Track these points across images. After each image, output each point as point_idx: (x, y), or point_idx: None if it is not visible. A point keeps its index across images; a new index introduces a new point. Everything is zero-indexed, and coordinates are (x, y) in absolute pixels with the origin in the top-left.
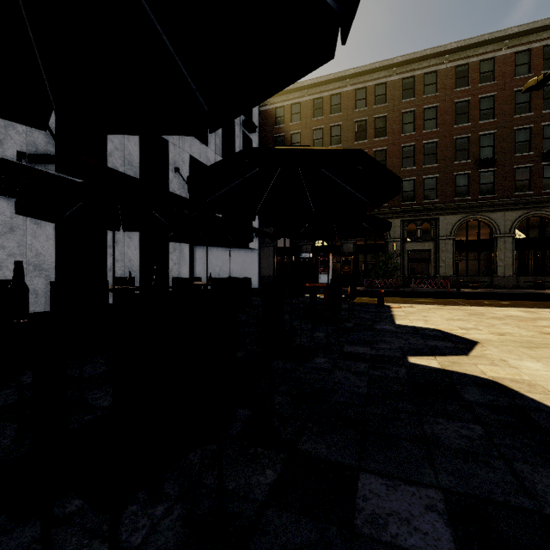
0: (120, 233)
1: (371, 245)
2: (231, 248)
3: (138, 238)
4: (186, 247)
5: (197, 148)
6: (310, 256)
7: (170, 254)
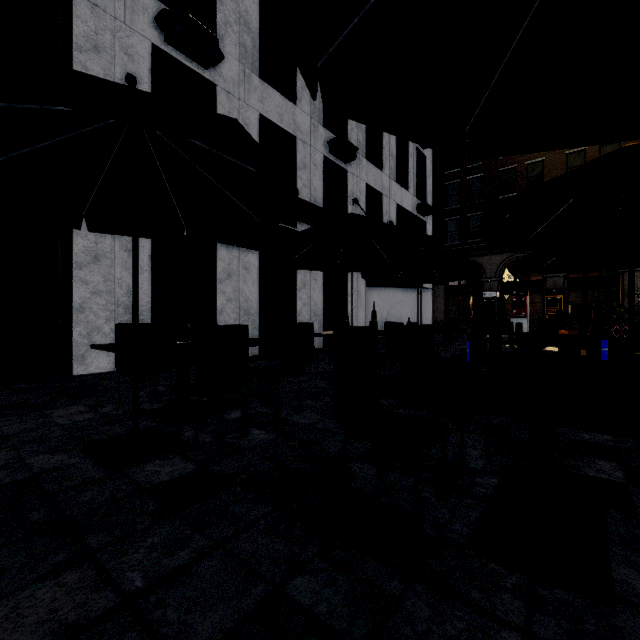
0: (307, 275)
1: (594, 278)
2: (400, 288)
3: (322, 280)
4: (362, 288)
5: (372, 174)
6: (497, 295)
7: (349, 297)
